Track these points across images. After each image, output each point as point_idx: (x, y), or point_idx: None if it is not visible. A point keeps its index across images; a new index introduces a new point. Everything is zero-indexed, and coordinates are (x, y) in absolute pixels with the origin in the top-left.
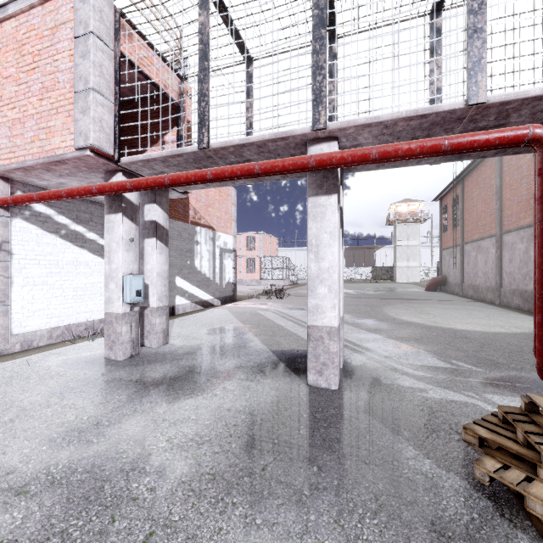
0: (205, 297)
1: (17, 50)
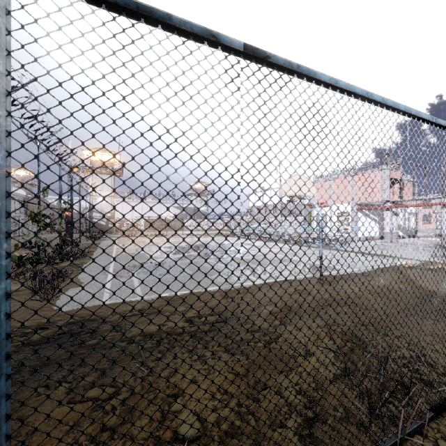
0: (401, 234)
1: (364, 180)
